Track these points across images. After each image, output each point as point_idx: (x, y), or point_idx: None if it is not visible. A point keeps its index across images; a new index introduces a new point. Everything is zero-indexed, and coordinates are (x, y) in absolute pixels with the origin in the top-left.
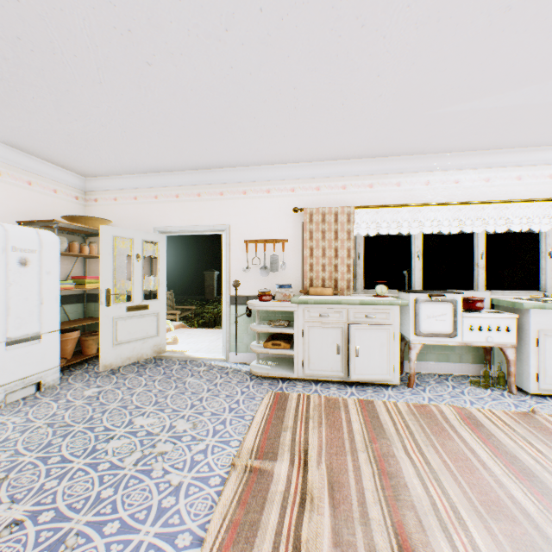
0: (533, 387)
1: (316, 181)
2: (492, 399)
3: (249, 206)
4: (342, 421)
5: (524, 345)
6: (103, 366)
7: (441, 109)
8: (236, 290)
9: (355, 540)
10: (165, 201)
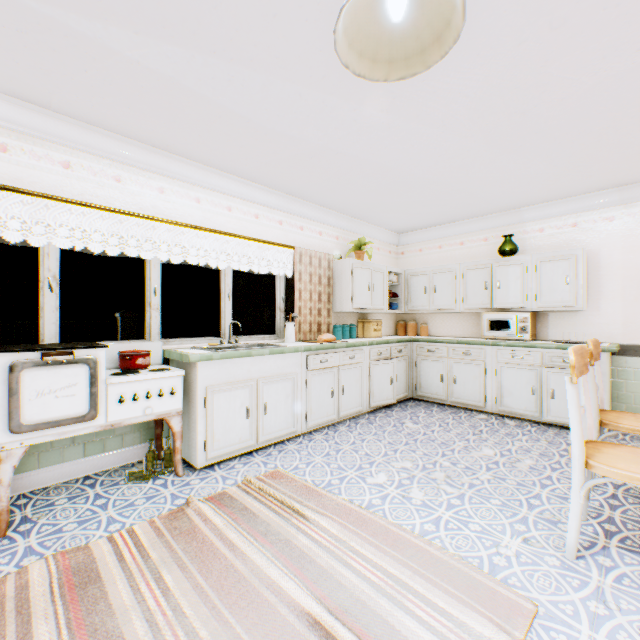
0: (202, 459)
1: None
2: (147, 500)
3: None
4: None
5: (194, 408)
6: None
7: (33, 0)
8: None
9: None
10: None
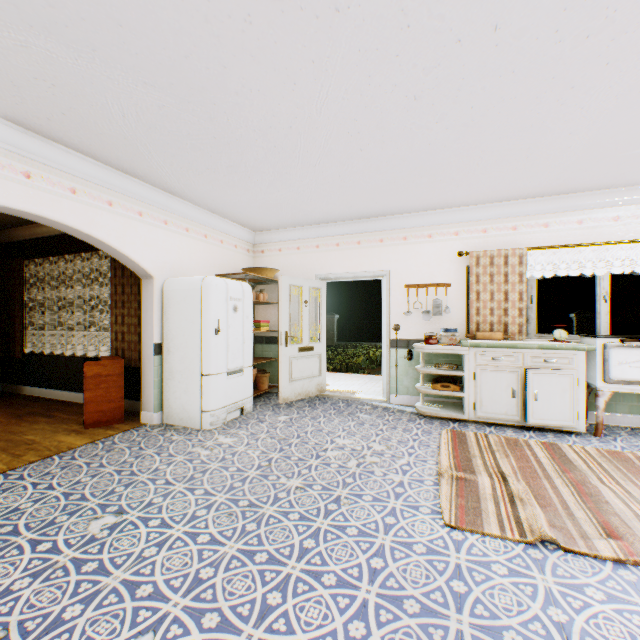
0: None
1: (482, 223)
2: None
3: (410, 252)
4: (528, 456)
5: None
6: (283, 399)
7: (637, 150)
8: (396, 333)
9: (566, 526)
10: (325, 250)
